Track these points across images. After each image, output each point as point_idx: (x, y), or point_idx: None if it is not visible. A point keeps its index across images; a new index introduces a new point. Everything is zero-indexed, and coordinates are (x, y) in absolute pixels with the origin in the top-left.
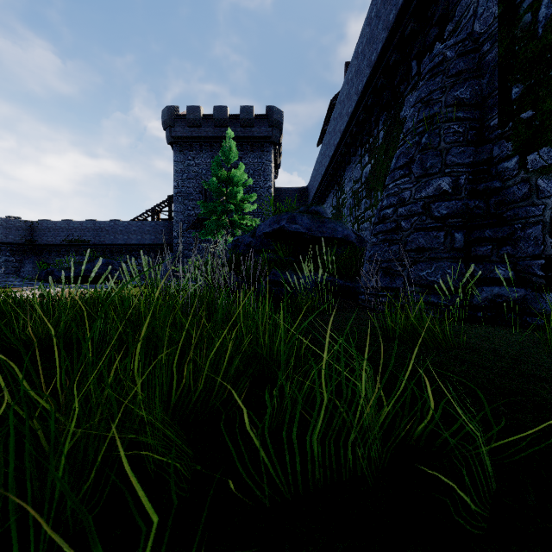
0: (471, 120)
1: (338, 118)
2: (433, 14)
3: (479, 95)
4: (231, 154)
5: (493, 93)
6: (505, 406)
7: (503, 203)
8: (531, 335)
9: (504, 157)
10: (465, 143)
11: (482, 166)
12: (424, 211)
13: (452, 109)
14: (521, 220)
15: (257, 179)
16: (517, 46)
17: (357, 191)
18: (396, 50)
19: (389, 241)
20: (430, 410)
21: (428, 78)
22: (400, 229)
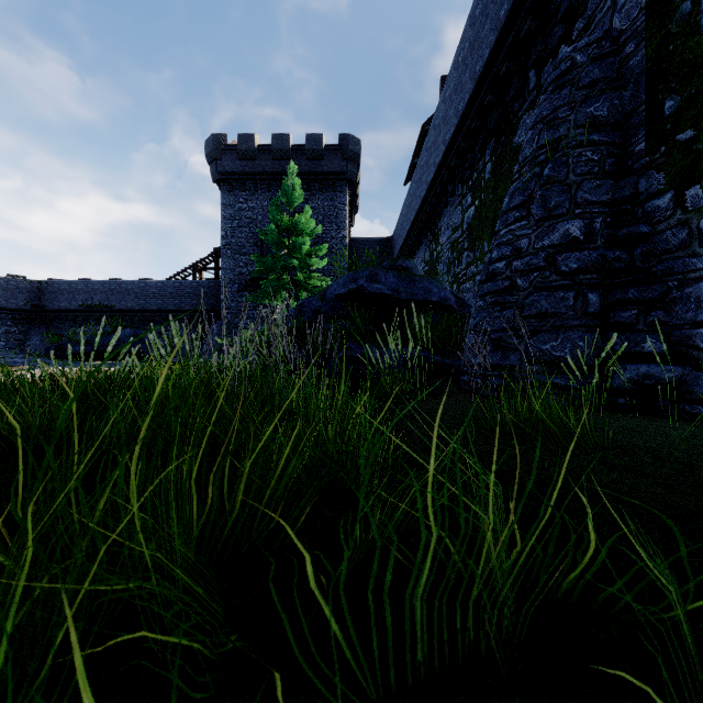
0: (609, 144)
1: (432, 148)
2: (557, 8)
3: (620, 111)
4: (294, 195)
5: (639, 109)
6: (687, 535)
7: (652, 254)
8: (695, 428)
9: (654, 193)
10: (601, 175)
11: (624, 205)
12: (548, 265)
13: (584, 130)
14: (677, 276)
15: (328, 228)
16: (672, 45)
17: (457, 242)
18: (508, 57)
19: (501, 305)
20: (590, 549)
21: (551, 90)
22: (515, 289)
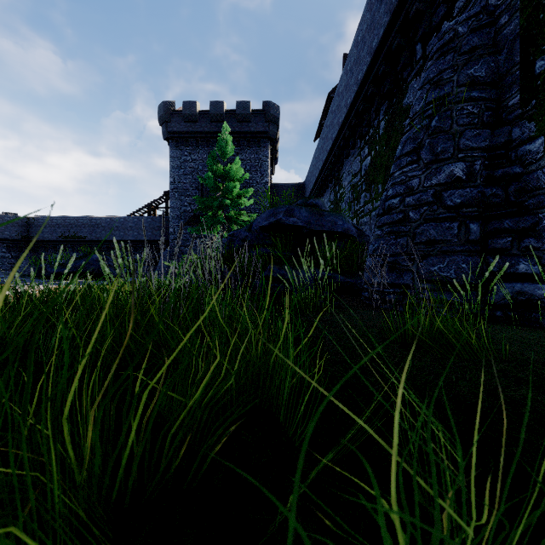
0: (486, 100)
1: (336, 111)
2: None
3: (496, 72)
4: (227, 149)
5: (512, 69)
6: None
7: (524, 191)
8: None
9: (526, 139)
10: (480, 125)
11: (499, 150)
12: (435, 200)
13: (465, 88)
14: None
15: (254, 175)
16: (542, 14)
17: (356, 185)
18: (399, 34)
19: (395, 234)
20: None
21: (437, 56)
22: (408, 220)
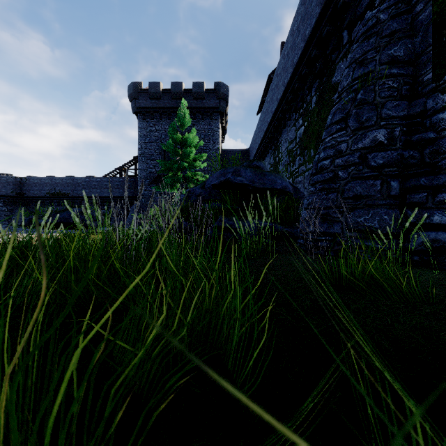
0: (405, 76)
1: (275, 89)
2: None
3: (412, 52)
4: (185, 121)
5: (427, 49)
6: None
7: (438, 153)
8: None
9: (439, 109)
10: (399, 97)
11: (415, 118)
12: (361, 161)
13: (386, 66)
14: None
15: (207, 143)
16: None
17: (292, 150)
18: (328, 23)
19: (327, 190)
20: None
21: (362, 40)
22: (337, 179)
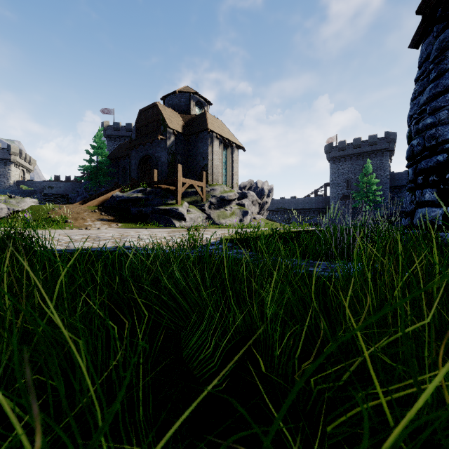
0: None
1: None
2: None
3: None
4: (368, 170)
5: None
6: None
7: None
8: None
9: None
10: None
11: None
12: None
13: None
14: None
15: (379, 172)
16: None
17: None
18: None
19: None
20: None
21: None
22: None
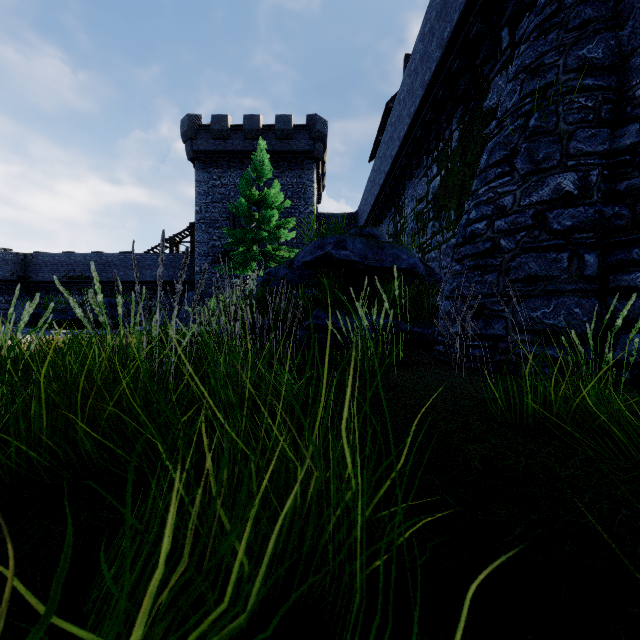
0: (605, 89)
1: (397, 122)
2: None
3: (617, 53)
4: (264, 170)
5: None
6: None
7: None
8: None
9: None
10: (596, 123)
11: (622, 156)
12: (536, 223)
13: (575, 75)
14: None
15: (296, 203)
16: None
17: (421, 213)
18: (479, 17)
19: (481, 269)
20: None
21: (535, 36)
22: (499, 251)
